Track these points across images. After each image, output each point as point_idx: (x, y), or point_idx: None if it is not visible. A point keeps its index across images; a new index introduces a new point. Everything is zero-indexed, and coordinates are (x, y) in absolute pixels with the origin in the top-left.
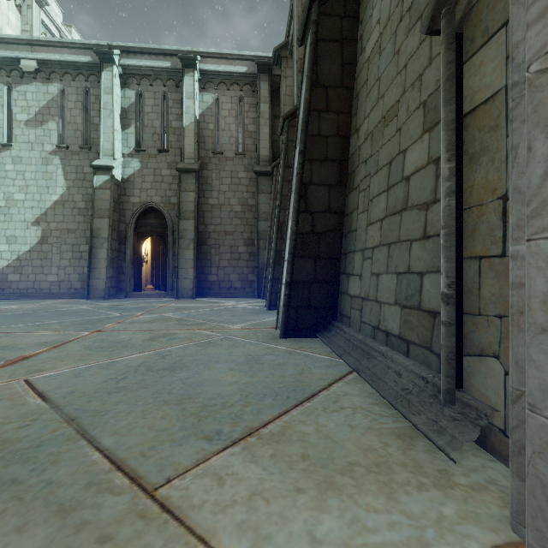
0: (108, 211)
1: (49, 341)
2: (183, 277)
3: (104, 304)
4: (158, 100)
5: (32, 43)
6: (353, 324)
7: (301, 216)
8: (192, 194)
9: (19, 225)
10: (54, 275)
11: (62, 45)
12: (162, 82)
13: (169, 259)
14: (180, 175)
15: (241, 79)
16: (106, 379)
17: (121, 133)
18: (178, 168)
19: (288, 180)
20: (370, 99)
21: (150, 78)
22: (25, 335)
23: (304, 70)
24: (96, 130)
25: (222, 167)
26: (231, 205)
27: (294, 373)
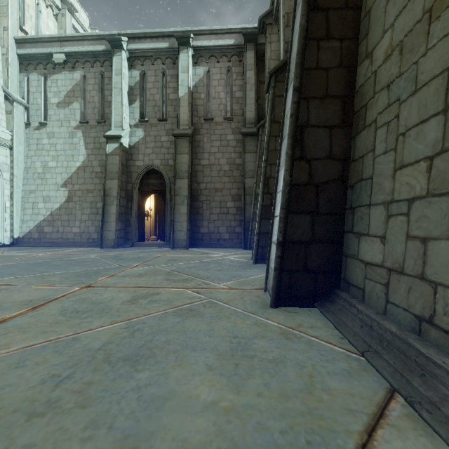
0: (117, 173)
1: (35, 298)
2: (178, 230)
3: (111, 253)
4: (158, 77)
5: (61, 39)
6: (370, 300)
7: (296, 164)
8: (186, 156)
9: (52, 187)
10: (77, 227)
11: (83, 39)
12: (161, 61)
13: (167, 213)
14: (176, 139)
15: (229, 51)
16: (46, 377)
17: (128, 107)
18: (174, 133)
19: (275, 135)
20: (394, 3)
21: (151, 58)
22: (22, 289)
23: (297, 3)
24: (109, 107)
25: (212, 131)
26: (220, 164)
27: (301, 388)
